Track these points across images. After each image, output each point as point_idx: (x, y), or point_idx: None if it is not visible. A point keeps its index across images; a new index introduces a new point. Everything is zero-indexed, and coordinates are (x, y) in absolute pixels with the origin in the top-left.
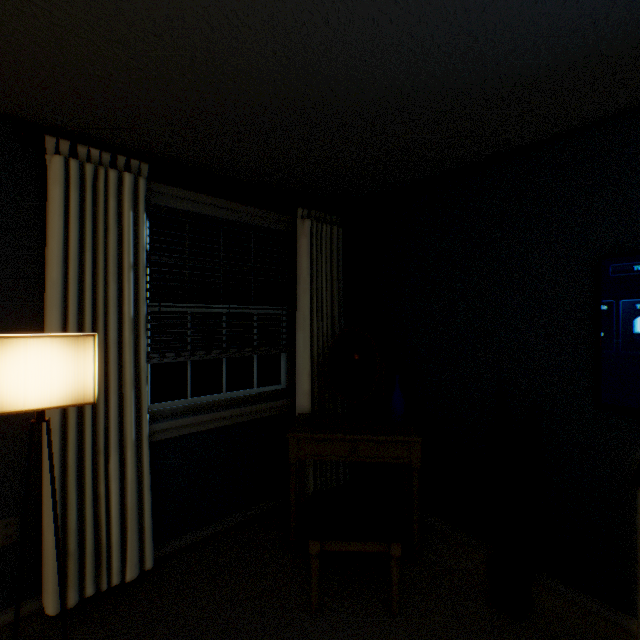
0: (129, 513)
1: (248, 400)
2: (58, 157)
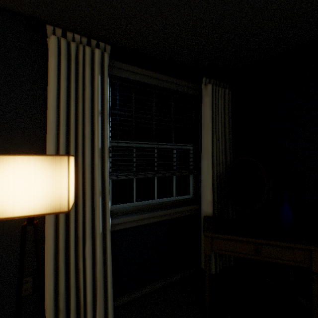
0: (98, 282)
1: (170, 204)
2: (53, 37)
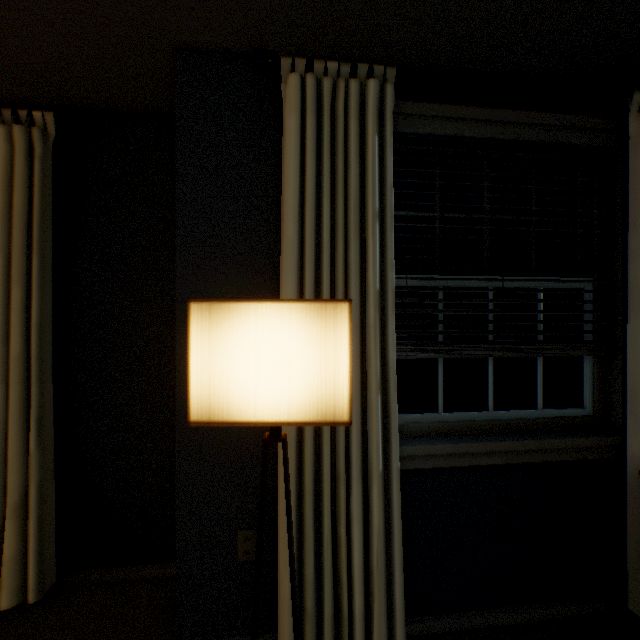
0: (374, 577)
1: (528, 427)
2: (293, 76)
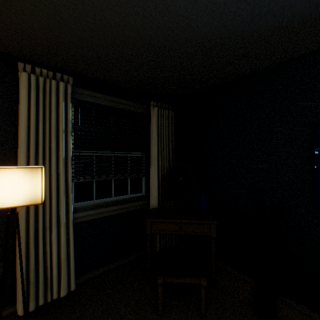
0: (62, 261)
1: (125, 201)
2: (24, 73)
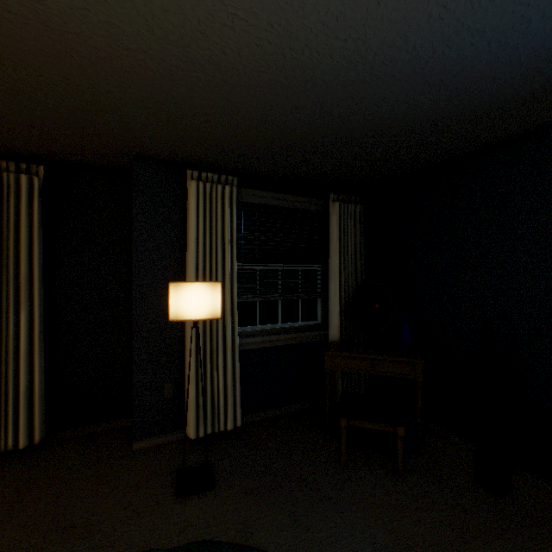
0: (228, 390)
1: (295, 330)
2: (194, 182)
